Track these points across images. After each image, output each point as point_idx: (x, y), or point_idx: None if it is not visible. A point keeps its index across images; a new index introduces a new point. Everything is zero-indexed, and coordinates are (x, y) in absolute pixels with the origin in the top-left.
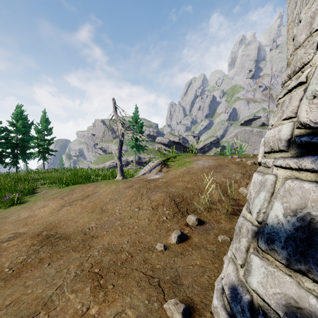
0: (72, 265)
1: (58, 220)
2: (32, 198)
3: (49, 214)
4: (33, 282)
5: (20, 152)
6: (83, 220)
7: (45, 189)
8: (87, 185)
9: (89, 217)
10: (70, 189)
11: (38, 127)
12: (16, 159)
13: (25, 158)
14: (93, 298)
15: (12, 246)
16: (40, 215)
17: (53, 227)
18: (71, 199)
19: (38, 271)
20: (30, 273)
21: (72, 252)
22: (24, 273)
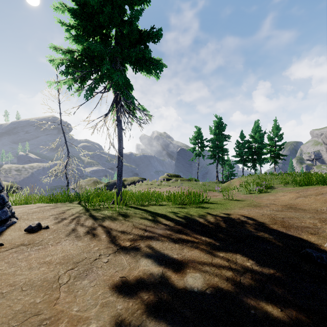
0: (307, 215)
1: (296, 203)
2: (273, 191)
3: (289, 200)
4: (289, 213)
5: (257, 158)
6: (316, 205)
7: (281, 187)
8: (322, 186)
9: (321, 205)
10: (304, 188)
11: (269, 136)
12: (254, 163)
13: (261, 163)
14: (319, 223)
15: (272, 206)
16: (282, 199)
17: (293, 205)
18: (305, 194)
19: (289, 212)
20: (286, 212)
21: (307, 213)
22: (283, 211)
